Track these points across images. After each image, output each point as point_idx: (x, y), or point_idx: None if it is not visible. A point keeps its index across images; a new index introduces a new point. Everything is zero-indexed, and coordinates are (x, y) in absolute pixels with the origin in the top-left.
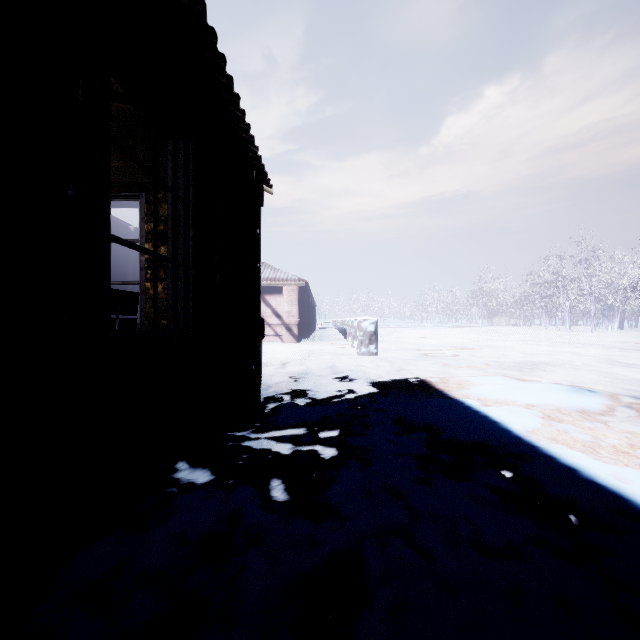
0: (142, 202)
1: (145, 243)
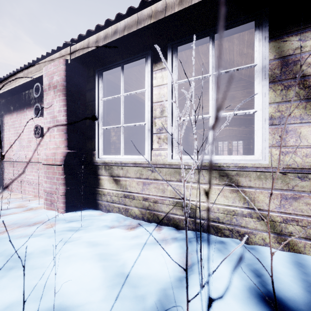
0: (243, 141)
1: (243, 146)
